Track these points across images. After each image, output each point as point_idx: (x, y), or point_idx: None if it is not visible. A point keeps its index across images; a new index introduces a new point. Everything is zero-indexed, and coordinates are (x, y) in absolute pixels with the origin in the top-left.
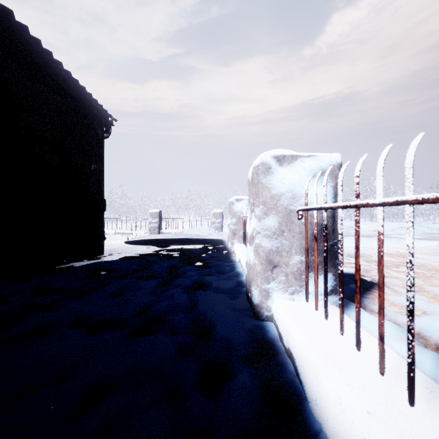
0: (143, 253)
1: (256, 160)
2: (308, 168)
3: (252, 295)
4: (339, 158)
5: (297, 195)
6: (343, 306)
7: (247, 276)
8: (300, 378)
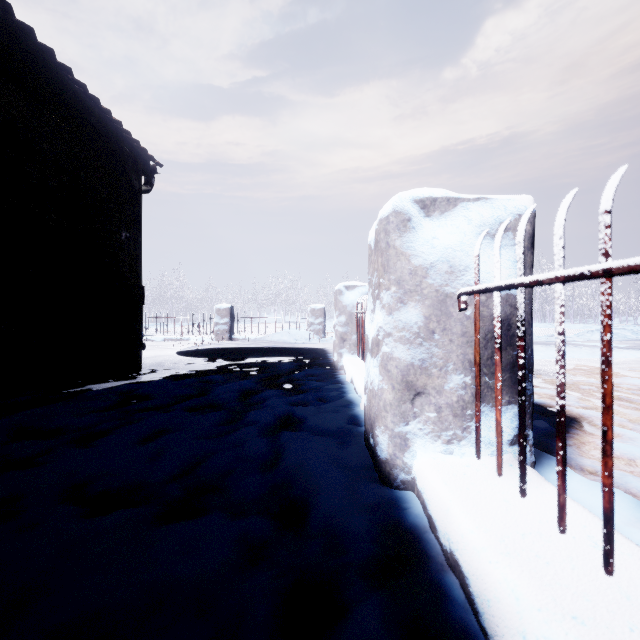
0: (202, 369)
1: (385, 208)
2: (476, 220)
3: (376, 443)
4: (531, 204)
5: (457, 267)
6: (565, 477)
7: (368, 410)
8: (483, 623)
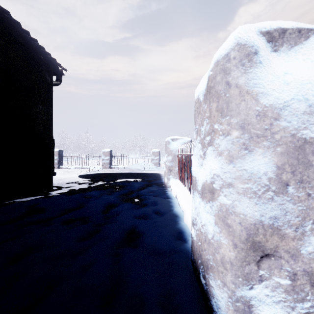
0: (88, 187)
1: (223, 46)
2: None
3: (210, 293)
4: None
5: None
6: None
7: (197, 246)
8: None
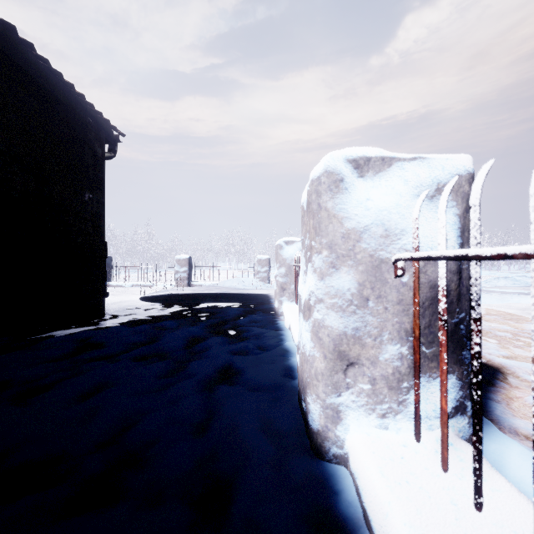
0: (158, 315)
1: (316, 168)
2: (413, 180)
3: (307, 410)
4: (470, 163)
5: (393, 230)
6: None
7: (300, 371)
8: None
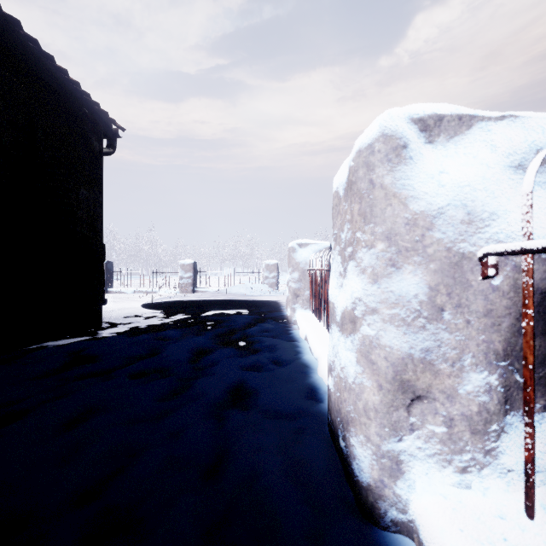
0: (161, 323)
1: (366, 134)
2: (503, 146)
3: (351, 455)
4: None
5: (479, 214)
6: None
7: (336, 399)
8: None
